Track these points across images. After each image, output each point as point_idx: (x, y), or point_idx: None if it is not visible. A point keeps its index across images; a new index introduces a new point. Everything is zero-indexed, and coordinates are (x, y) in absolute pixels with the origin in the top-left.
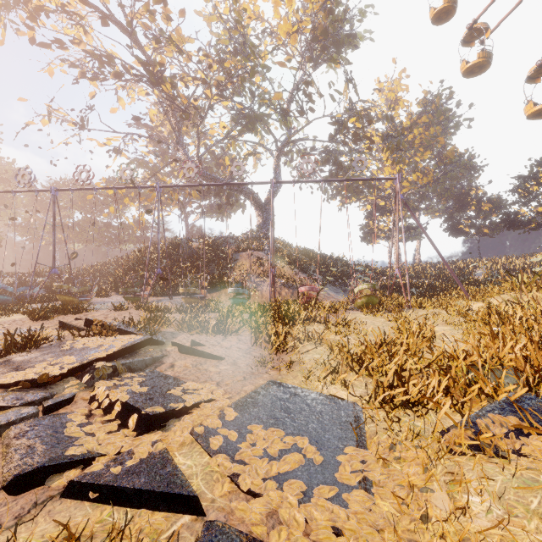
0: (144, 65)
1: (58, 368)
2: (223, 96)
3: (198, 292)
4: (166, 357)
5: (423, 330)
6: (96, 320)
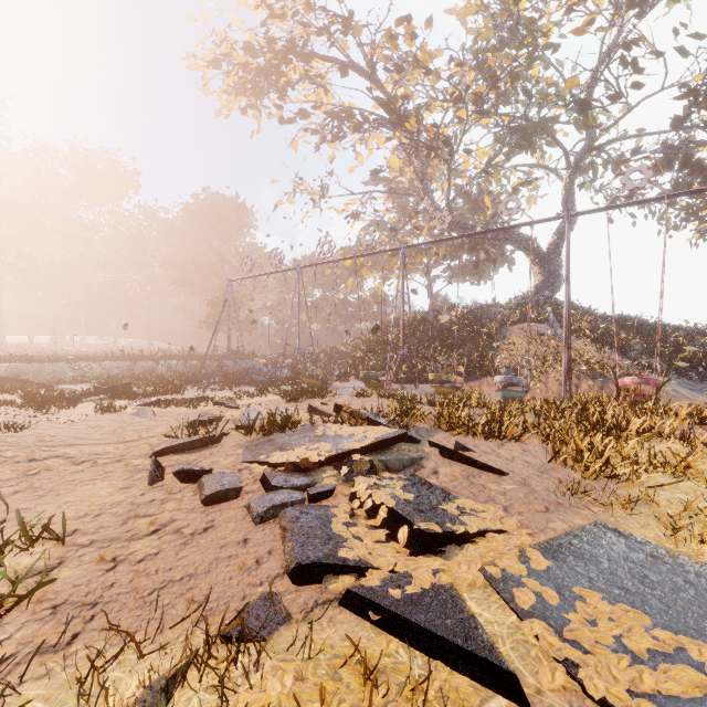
0: (385, 105)
1: (315, 455)
2: (482, 113)
3: (452, 380)
4: (425, 460)
5: None
6: (345, 406)
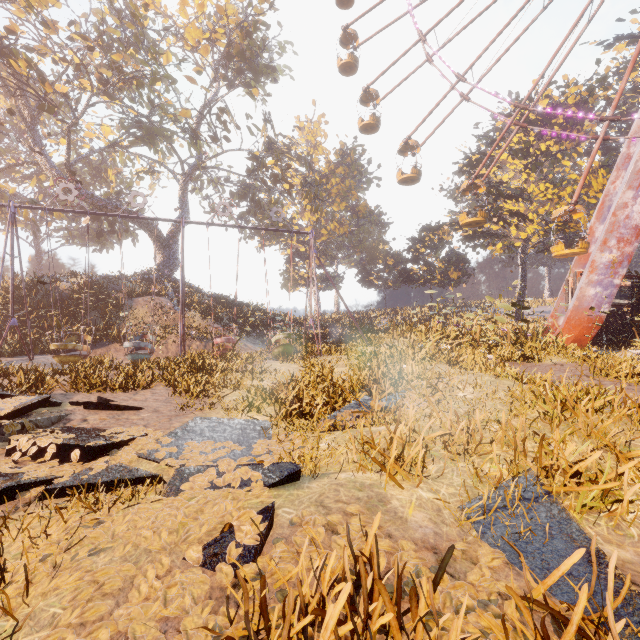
0: None
1: None
2: (108, 95)
3: (80, 348)
4: (72, 415)
5: (324, 370)
6: None
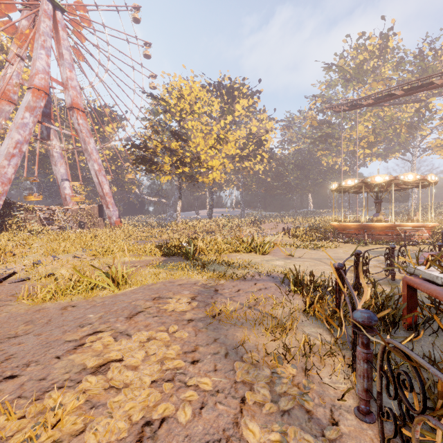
0: None
1: None
2: None
3: None
4: None
5: None
6: None
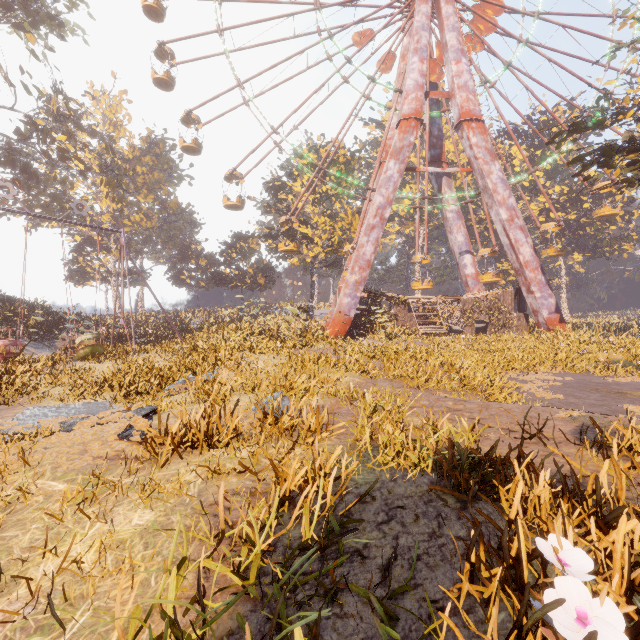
0: None
1: None
2: None
3: None
4: None
5: (147, 364)
6: None
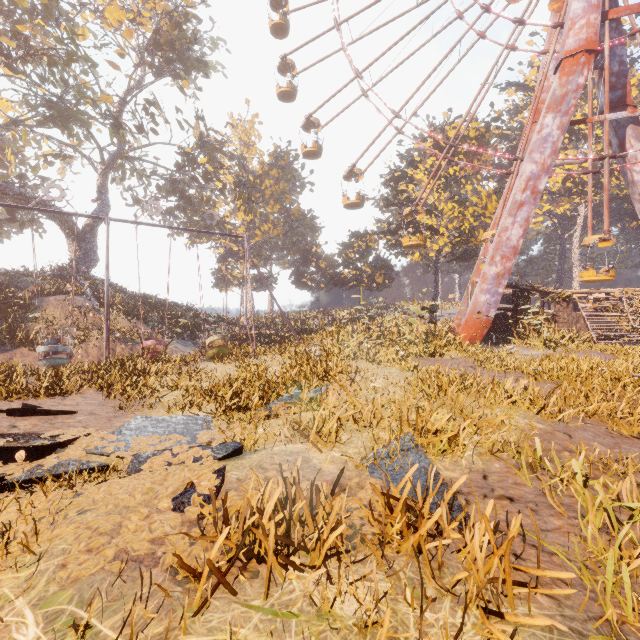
0: None
1: None
2: (10, 67)
3: None
4: None
5: (259, 369)
6: None
